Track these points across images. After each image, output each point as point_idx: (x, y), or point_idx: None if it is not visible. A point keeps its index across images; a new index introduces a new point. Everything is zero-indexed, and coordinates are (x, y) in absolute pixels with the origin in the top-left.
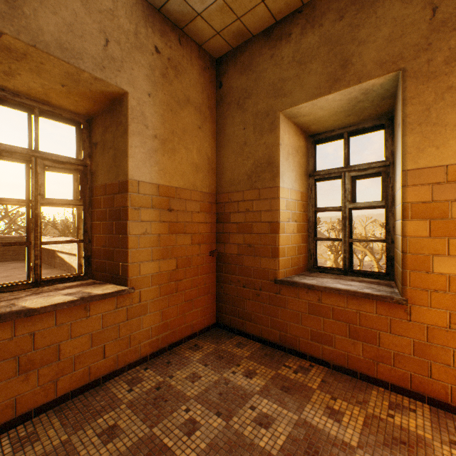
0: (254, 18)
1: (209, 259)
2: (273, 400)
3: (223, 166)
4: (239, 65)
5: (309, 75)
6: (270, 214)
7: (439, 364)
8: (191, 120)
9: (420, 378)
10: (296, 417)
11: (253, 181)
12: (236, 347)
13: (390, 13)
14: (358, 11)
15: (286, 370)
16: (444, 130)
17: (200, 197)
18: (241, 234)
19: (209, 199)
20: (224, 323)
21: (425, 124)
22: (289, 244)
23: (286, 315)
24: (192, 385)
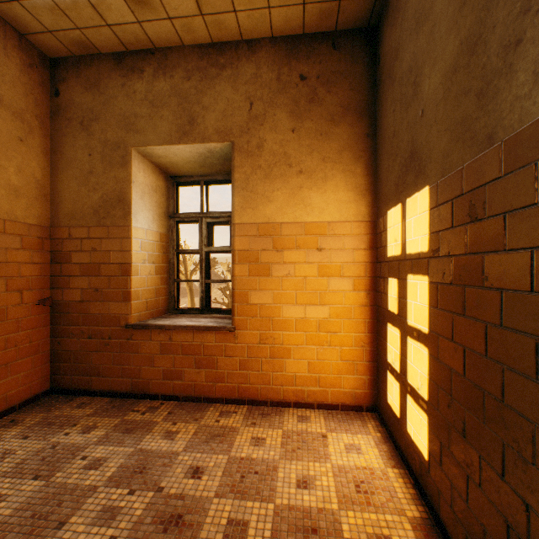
0: (100, 36)
1: (38, 310)
2: (111, 444)
3: (61, 194)
4: (84, 79)
5: (162, 120)
6: (122, 254)
7: (254, 372)
8: (6, 128)
9: (243, 387)
10: (132, 450)
11: (101, 217)
12: (76, 408)
13: (225, 92)
14: (202, 79)
15: (134, 414)
16: (257, 197)
17: (23, 230)
18: (86, 276)
19: (38, 233)
20: (62, 386)
21: (246, 190)
22: (145, 286)
23: (139, 361)
24: (1, 464)
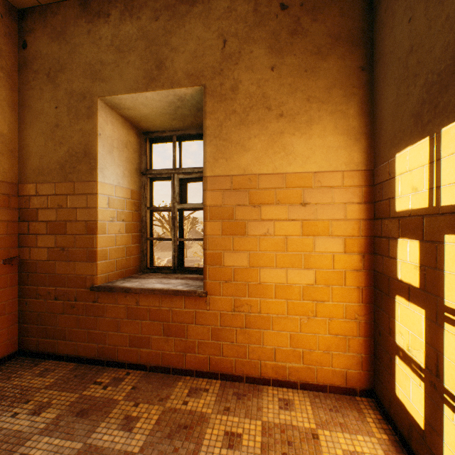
0: None
1: (3, 269)
2: (58, 434)
3: (28, 149)
4: (50, 29)
5: (128, 65)
6: (87, 211)
7: (228, 343)
8: None
9: (215, 359)
10: (80, 446)
11: (67, 172)
12: (37, 377)
13: (195, 31)
14: (171, 17)
15: (95, 388)
16: (231, 145)
17: None
18: (52, 235)
19: (3, 190)
20: (29, 348)
21: (219, 138)
22: (114, 245)
23: (104, 325)
24: None
